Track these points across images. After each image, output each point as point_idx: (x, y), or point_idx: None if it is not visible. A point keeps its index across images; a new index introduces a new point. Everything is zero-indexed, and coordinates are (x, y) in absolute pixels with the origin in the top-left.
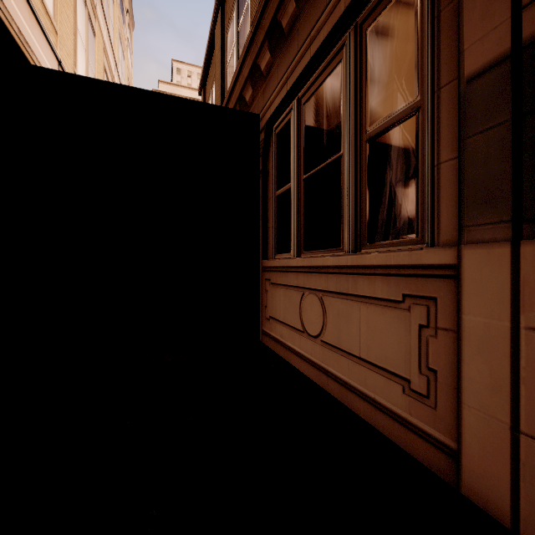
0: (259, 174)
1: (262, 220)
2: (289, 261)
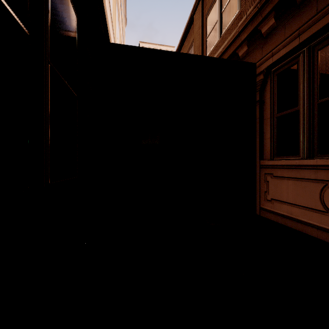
0: (256, 103)
1: (259, 133)
2: (303, 161)
